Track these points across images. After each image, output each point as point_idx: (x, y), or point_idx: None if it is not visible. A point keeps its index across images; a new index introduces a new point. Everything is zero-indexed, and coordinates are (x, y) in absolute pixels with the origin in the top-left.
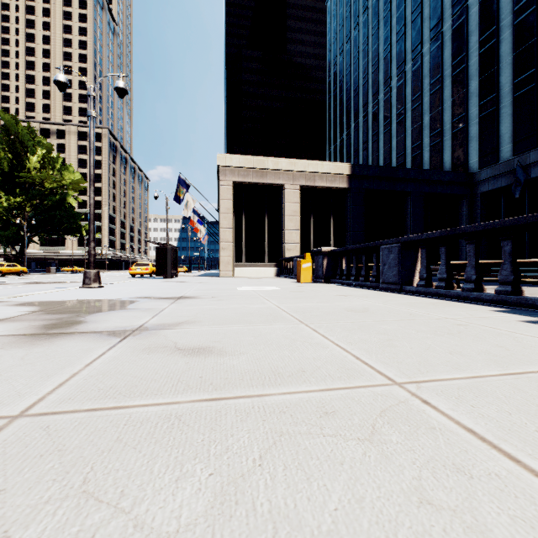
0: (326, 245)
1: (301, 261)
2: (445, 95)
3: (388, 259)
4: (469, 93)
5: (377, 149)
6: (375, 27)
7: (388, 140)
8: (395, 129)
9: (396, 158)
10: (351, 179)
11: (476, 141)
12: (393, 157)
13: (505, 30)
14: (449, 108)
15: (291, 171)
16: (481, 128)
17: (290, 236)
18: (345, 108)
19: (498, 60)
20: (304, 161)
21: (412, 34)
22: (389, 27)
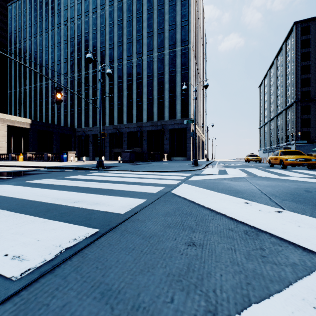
0: (20, 148)
1: (19, 155)
2: (69, 99)
3: (46, 156)
4: (75, 103)
5: (42, 105)
6: (41, 50)
7: (47, 104)
8: (50, 101)
9: (51, 113)
10: (32, 125)
11: (77, 119)
12: (50, 112)
13: (83, 92)
14: (69, 105)
15: (3, 118)
16: (78, 116)
17: (2, 144)
18: (22, 74)
19: (82, 99)
20: (10, 115)
21: (57, 69)
22: (48, 57)
